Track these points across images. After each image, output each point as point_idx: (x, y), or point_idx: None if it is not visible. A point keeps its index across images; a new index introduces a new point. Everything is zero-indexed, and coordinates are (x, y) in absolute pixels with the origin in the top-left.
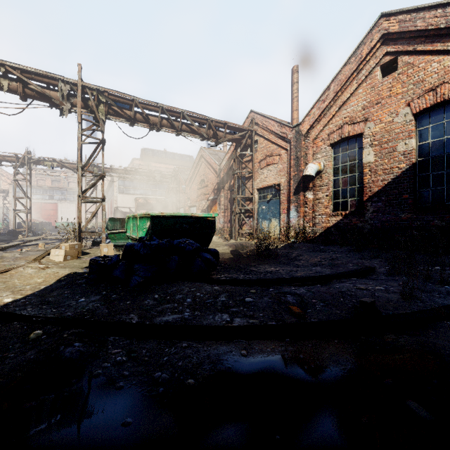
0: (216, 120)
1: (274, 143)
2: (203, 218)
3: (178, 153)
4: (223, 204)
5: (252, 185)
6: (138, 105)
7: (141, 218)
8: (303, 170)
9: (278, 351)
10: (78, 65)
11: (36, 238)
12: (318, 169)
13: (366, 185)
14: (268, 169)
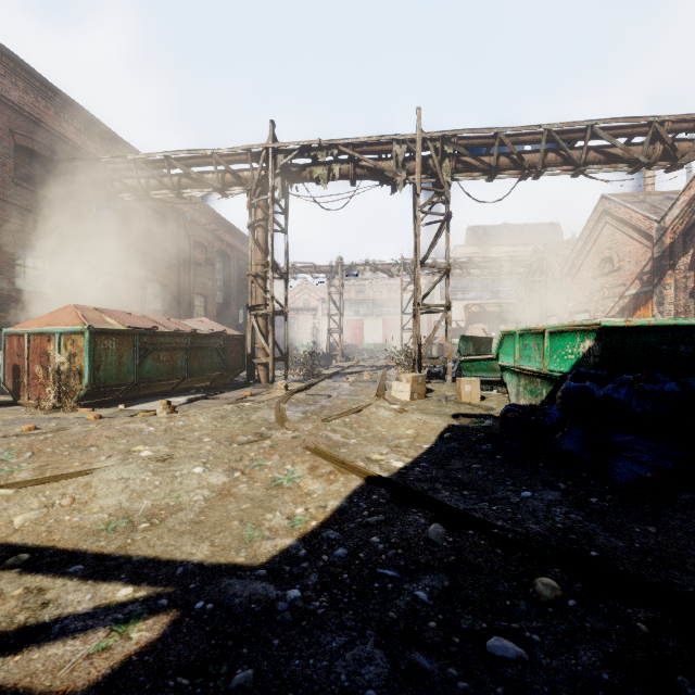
0: (673, 118)
1: None
2: None
3: (530, 223)
4: (673, 302)
5: None
6: (505, 140)
7: (557, 333)
8: None
9: None
10: (417, 111)
11: (348, 363)
12: None
13: None
14: None
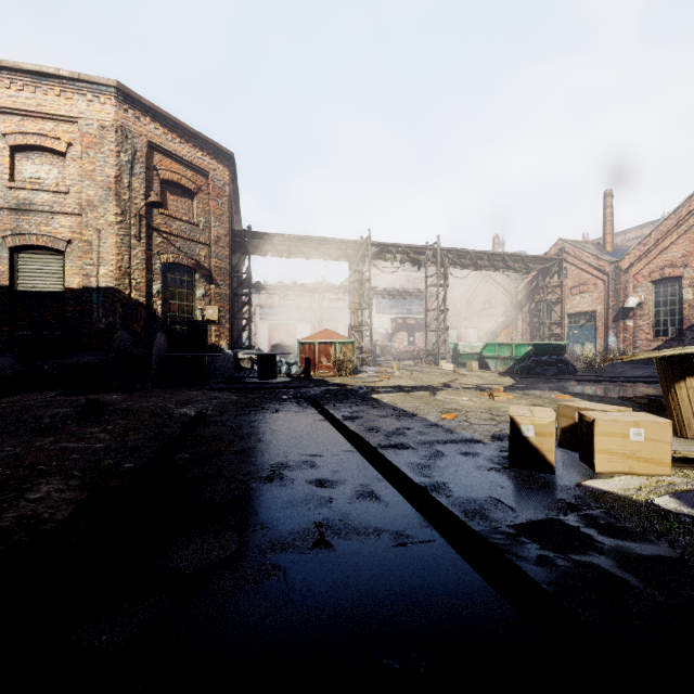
0: (529, 256)
1: (588, 273)
2: (560, 344)
3: None
4: (521, 327)
5: (560, 310)
6: (472, 255)
7: (518, 345)
8: (622, 301)
9: (636, 383)
10: (438, 236)
11: None
12: (638, 301)
13: (685, 318)
14: (581, 296)
